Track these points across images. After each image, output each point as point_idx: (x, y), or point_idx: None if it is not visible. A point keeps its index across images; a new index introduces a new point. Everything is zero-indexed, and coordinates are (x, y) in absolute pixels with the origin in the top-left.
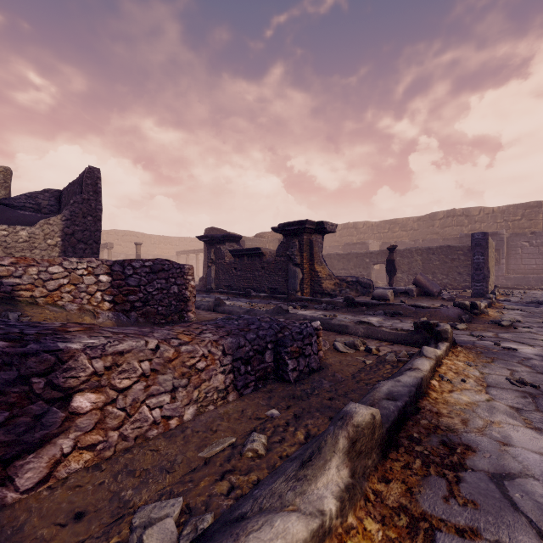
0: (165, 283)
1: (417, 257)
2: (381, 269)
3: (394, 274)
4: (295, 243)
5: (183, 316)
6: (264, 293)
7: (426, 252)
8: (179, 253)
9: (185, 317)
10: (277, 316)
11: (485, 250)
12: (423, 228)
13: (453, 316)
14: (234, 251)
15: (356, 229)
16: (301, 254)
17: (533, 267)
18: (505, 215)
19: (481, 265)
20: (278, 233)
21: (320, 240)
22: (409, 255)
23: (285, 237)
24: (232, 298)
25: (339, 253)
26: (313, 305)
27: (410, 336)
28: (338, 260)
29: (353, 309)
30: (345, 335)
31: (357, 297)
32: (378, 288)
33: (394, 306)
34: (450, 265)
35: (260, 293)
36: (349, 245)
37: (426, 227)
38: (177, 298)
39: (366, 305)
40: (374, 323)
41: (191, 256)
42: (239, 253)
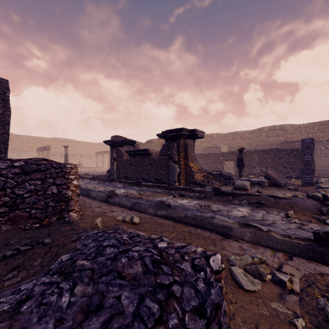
0: (41, 184)
1: (255, 156)
2: (228, 163)
3: (243, 168)
4: (174, 145)
5: (63, 216)
6: (151, 183)
7: (261, 152)
8: (97, 153)
9: (65, 218)
10: (159, 210)
11: (313, 151)
12: (255, 137)
13: (312, 208)
14: (129, 151)
15: (212, 138)
16: (178, 153)
17: (327, 163)
18: (307, 129)
19: (310, 162)
20: (162, 140)
21: (192, 143)
22: (250, 155)
23: (166, 141)
24: (127, 186)
25: (202, 153)
26: (188, 193)
27: (311, 248)
28: (201, 158)
29: (221, 198)
30: (231, 240)
31: (221, 186)
32: (236, 179)
33: (255, 196)
34: (278, 161)
35: (148, 182)
36: (208, 148)
37: (256, 137)
38: (56, 198)
39: (230, 194)
40: (262, 227)
41: (106, 155)
42: (133, 153)
